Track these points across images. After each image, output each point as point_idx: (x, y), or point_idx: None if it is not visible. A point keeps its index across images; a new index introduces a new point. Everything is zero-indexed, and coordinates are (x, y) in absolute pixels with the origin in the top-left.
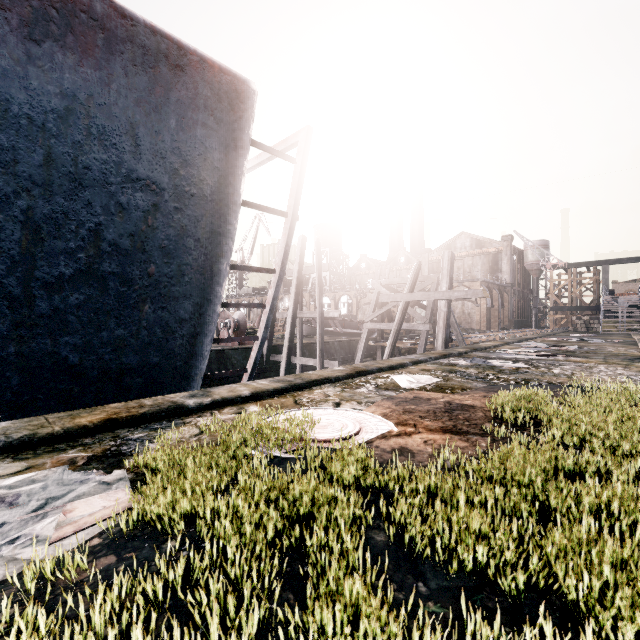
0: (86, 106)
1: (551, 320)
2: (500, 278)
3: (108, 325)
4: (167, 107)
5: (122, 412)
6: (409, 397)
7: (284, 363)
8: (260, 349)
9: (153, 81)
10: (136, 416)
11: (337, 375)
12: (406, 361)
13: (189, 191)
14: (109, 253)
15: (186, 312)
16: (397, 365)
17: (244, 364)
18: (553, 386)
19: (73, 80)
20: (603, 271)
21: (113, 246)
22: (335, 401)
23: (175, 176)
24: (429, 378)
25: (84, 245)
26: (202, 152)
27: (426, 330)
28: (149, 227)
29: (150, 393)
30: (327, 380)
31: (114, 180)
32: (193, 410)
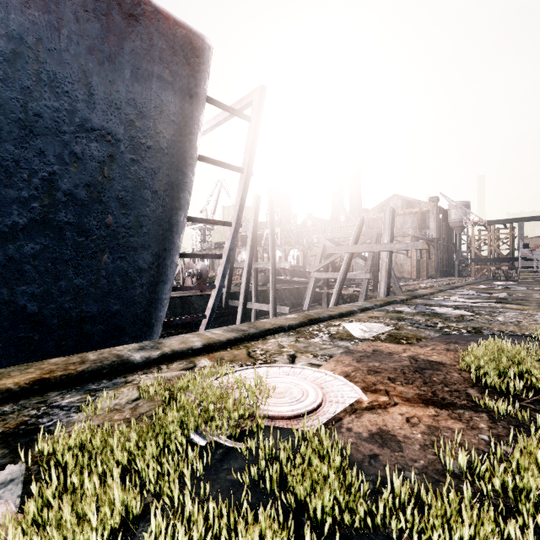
0: (35, 50)
1: (473, 270)
2: (427, 234)
3: (66, 274)
4: (121, 57)
5: (58, 370)
6: (368, 351)
7: (241, 308)
8: (217, 297)
9: (106, 29)
10: (72, 375)
11: (290, 323)
12: (354, 308)
13: (145, 143)
14: (64, 203)
15: (145, 262)
16: (347, 312)
17: (205, 309)
18: (513, 337)
19: (19, 22)
20: (519, 227)
21: (68, 196)
22: (290, 353)
23: (131, 127)
24: (381, 326)
25: (38, 194)
26: (158, 105)
27: (367, 279)
28: (105, 178)
29: (112, 339)
30: (281, 329)
31: (67, 129)
32: (139, 365)
